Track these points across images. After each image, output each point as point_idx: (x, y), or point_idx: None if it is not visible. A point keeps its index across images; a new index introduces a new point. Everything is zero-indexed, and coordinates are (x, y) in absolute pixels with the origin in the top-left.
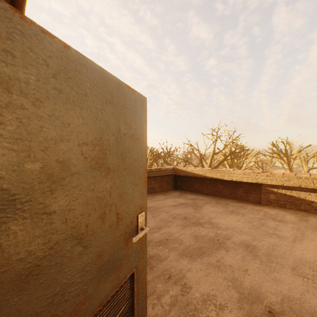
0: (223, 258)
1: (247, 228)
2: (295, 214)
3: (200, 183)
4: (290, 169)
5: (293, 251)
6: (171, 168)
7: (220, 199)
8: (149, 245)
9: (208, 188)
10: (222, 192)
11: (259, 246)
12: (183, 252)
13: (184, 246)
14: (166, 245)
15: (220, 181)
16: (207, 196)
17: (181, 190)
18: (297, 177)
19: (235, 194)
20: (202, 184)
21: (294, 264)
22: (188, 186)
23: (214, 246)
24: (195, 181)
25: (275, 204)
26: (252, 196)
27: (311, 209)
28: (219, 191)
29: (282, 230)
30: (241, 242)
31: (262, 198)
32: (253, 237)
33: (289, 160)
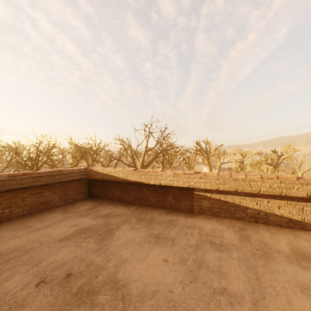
0: None
1: (179, 282)
2: (233, 227)
3: (122, 189)
4: (209, 165)
5: None
6: (82, 169)
7: (145, 211)
8: None
9: (131, 195)
10: (148, 200)
11: None
12: None
13: None
14: None
15: (146, 185)
16: (130, 207)
17: (97, 200)
18: (233, 178)
19: (163, 202)
20: (124, 189)
21: None
22: (107, 193)
23: None
24: (115, 186)
25: (209, 212)
26: (183, 204)
27: (246, 216)
28: (145, 198)
29: (229, 274)
30: None
31: (195, 206)
32: None
33: (208, 156)
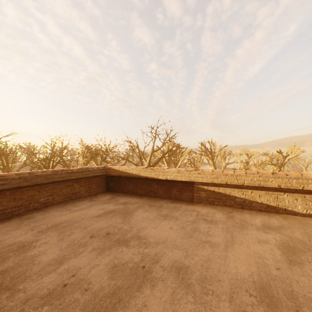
0: (145, 306)
1: (180, 237)
2: (223, 211)
3: (135, 183)
4: (214, 165)
5: (227, 265)
6: (102, 167)
7: (155, 201)
8: (23, 311)
9: (143, 188)
10: (157, 193)
11: (192, 266)
12: (84, 310)
13: (89, 294)
14: (58, 300)
15: (155, 180)
16: (142, 198)
17: (114, 193)
18: (224, 174)
19: (169, 193)
20: (137, 184)
21: (231, 290)
22: (122, 187)
23: (137, 282)
24: (129, 181)
25: (206, 201)
26: (185, 195)
27: (235, 204)
28: (154, 191)
29: (213, 234)
30: (172, 264)
31: (195, 196)
32: (186, 252)
33: (213, 157)
